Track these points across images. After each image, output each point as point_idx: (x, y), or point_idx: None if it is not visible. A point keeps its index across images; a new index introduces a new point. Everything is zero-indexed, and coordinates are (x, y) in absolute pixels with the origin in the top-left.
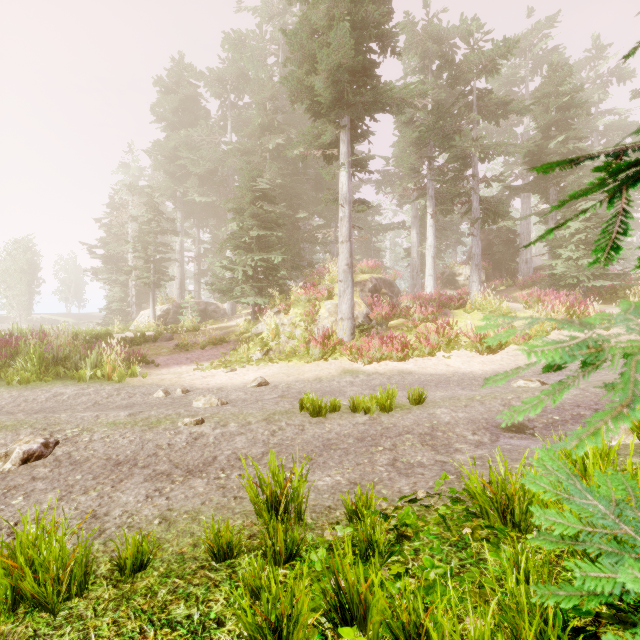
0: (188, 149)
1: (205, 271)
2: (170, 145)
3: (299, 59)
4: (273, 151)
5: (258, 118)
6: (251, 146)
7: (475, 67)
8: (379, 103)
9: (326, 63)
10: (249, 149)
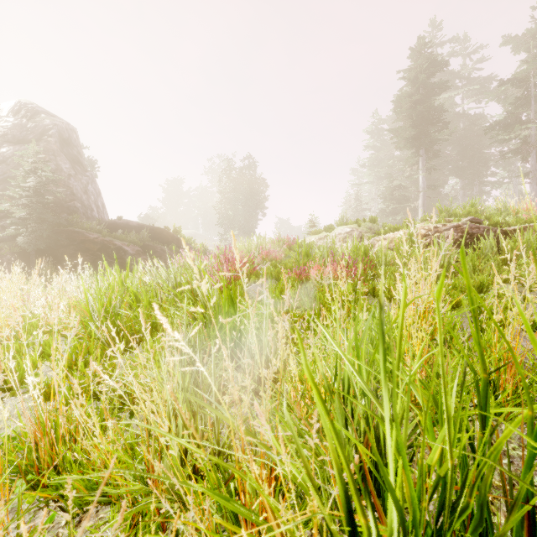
0: (374, 166)
1: None
2: (368, 164)
3: (397, 134)
4: None
5: None
6: (403, 156)
7: (532, 71)
8: (435, 139)
9: (402, 139)
10: (402, 158)
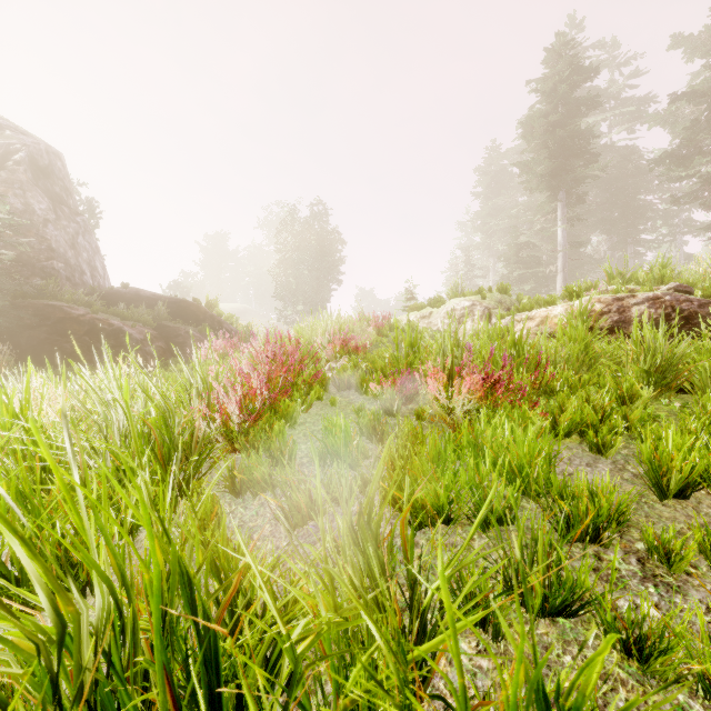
0: (491, 217)
1: None
2: (482, 215)
3: (527, 170)
4: None
5: None
6: (531, 204)
7: None
8: (581, 177)
9: (534, 176)
10: (530, 206)
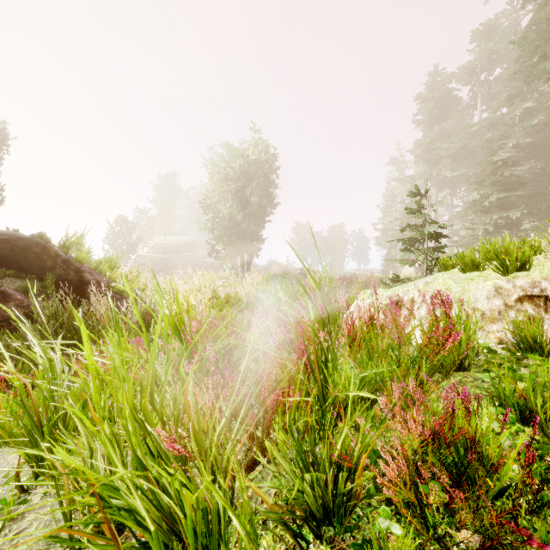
0: (440, 141)
1: (456, 230)
2: (426, 141)
3: (531, 50)
4: (522, 114)
5: (504, 93)
6: (497, 118)
7: None
8: None
9: None
10: (495, 121)
